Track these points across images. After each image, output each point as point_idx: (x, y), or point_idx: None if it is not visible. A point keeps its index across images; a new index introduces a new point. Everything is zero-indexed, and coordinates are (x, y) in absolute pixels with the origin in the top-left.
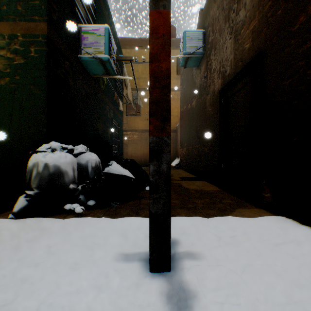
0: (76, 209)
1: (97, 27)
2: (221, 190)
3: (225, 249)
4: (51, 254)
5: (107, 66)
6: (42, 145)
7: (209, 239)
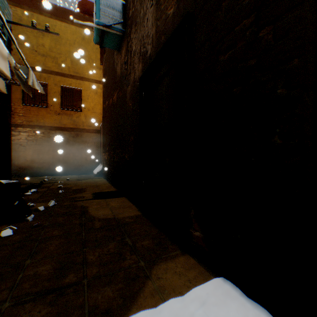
0: None
1: None
2: (141, 214)
3: None
4: None
5: None
6: None
7: None
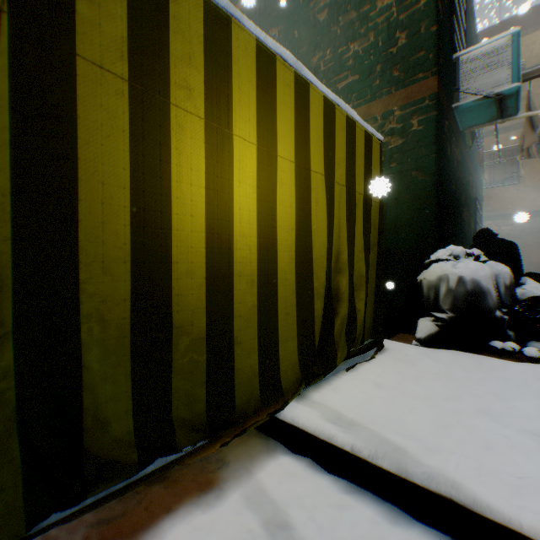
0: (525, 350)
1: (491, 42)
2: None
3: None
4: None
5: (507, 102)
6: (427, 251)
7: None
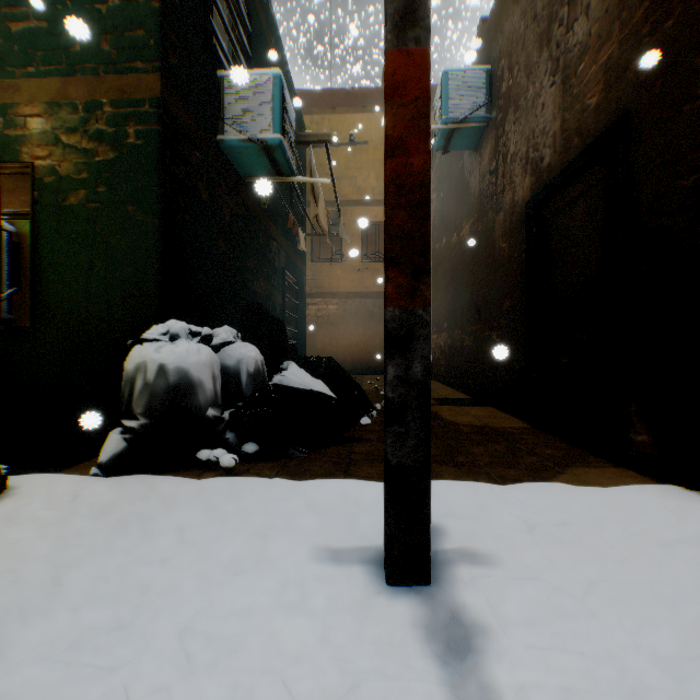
0: (221, 459)
1: (257, 75)
2: (530, 427)
3: (546, 548)
4: (186, 544)
5: (277, 157)
6: (149, 326)
7: (509, 528)
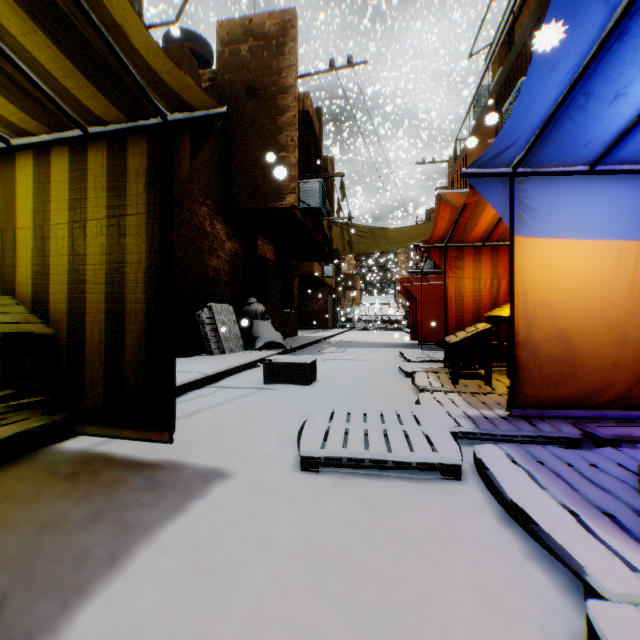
0: None
1: None
2: None
3: None
4: None
5: None
6: None
7: None
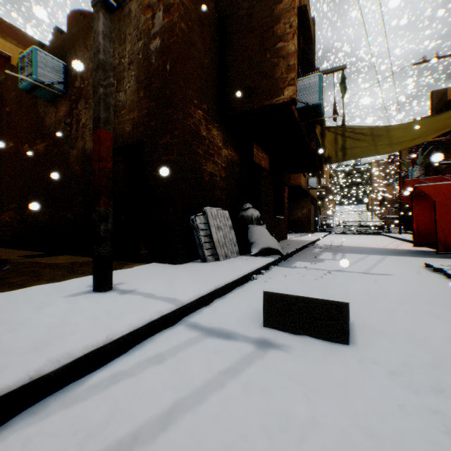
0: None
1: None
2: None
3: (134, 278)
4: None
5: None
6: None
7: (122, 278)
